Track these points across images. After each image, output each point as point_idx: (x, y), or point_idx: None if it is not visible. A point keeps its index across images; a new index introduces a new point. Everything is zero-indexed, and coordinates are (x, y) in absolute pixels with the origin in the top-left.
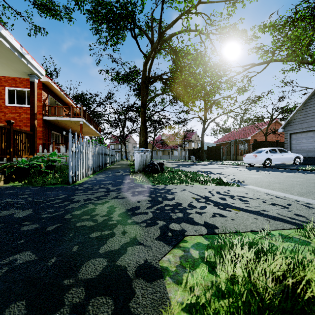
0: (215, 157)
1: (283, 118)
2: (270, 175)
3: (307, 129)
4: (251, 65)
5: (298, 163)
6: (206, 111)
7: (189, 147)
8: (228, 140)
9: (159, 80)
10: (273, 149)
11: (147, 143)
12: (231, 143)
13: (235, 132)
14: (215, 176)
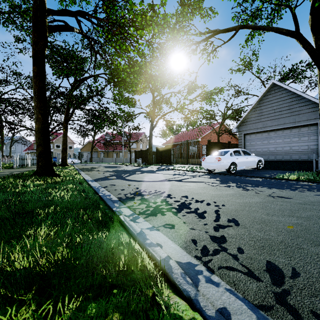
0: (165, 160)
1: (235, 117)
2: (303, 208)
3: (262, 129)
4: (215, 31)
5: (260, 167)
6: (155, 106)
7: (137, 149)
8: (178, 141)
9: (79, 32)
10: (226, 152)
11: (47, 135)
12: (182, 144)
13: (184, 133)
14: (185, 240)
